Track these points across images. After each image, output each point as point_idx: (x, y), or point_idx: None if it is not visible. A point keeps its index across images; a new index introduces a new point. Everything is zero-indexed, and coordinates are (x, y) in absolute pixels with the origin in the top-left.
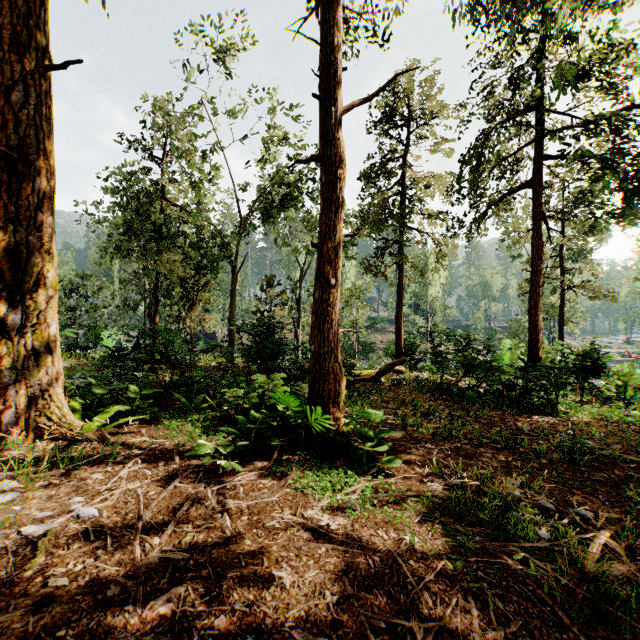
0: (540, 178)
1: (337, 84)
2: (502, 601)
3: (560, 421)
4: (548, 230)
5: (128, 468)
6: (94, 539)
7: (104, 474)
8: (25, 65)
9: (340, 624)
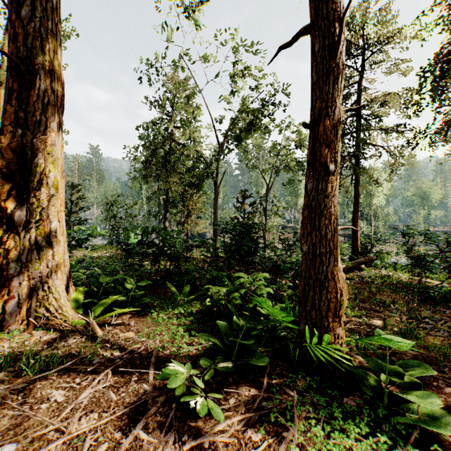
0: None
1: None
2: None
3: None
4: None
5: (97, 383)
6: None
7: (67, 392)
8: None
9: None
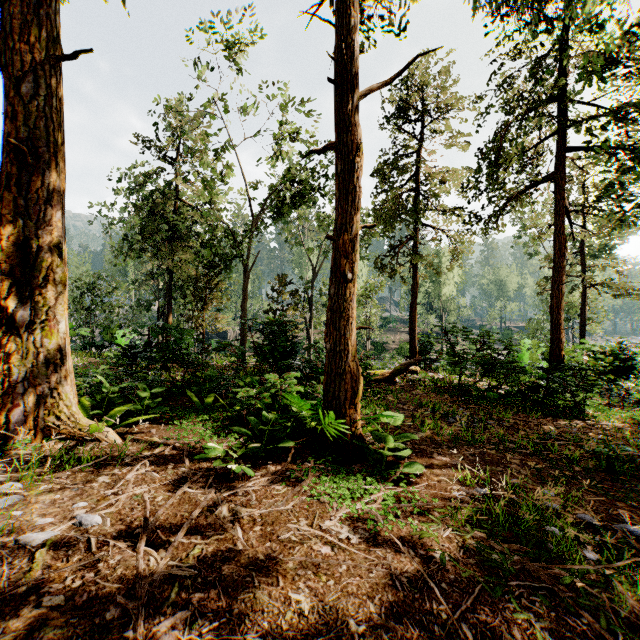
0: (563, 171)
1: (354, 67)
2: (553, 636)
3: (589, 425)
4: (571, 225)
5: (136, 471)
6: (96, 550)
7: (111, 477)
8: (34, 55)
9: None
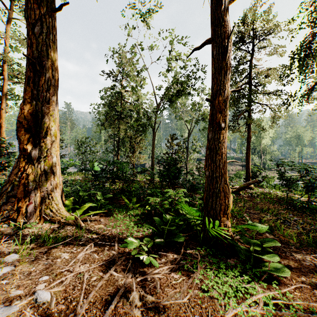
0: None
1: None
2: None
3: None
4: None
5: (85, 250)
6: None
7: (70, 254)
8: (40, 10)
9: None
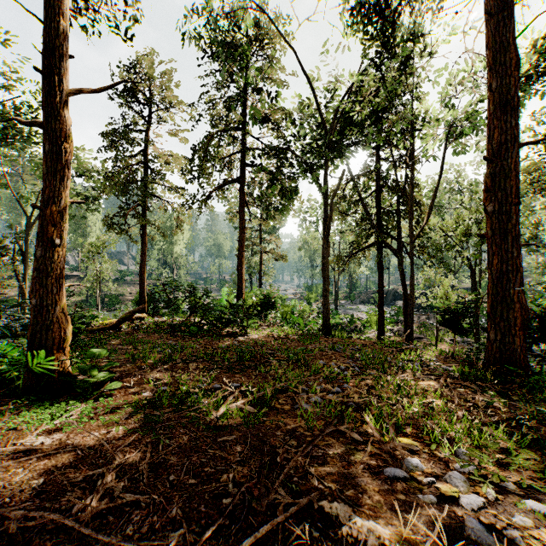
0: (244, 178)
1: (63, 67)
2: (169, 439)
3: (246, 338)
4: (250, 213)
5: None
6: None
7: None
8: None
9: (44, 492)
